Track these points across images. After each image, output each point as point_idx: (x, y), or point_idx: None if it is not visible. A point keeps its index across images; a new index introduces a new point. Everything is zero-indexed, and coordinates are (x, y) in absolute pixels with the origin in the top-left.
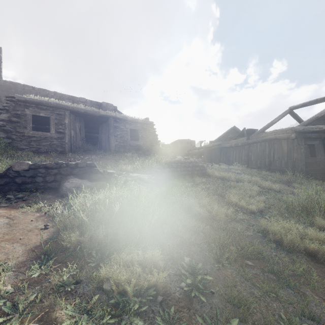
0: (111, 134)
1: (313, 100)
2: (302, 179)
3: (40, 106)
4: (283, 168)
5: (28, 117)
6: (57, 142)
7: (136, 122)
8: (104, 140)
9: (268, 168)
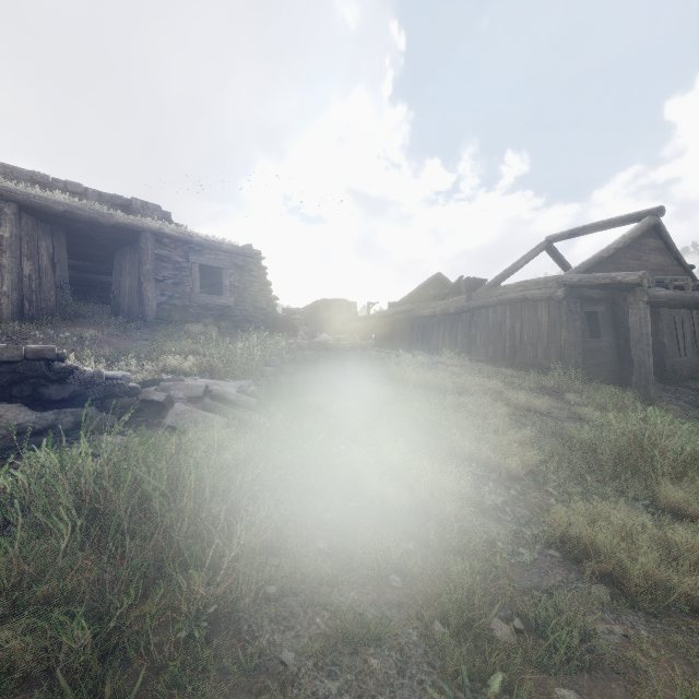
0: (147, 275)
1: (590, 225)
2: (581, 383)
3: None
4: (540, 361)
5: None
6: None
7: (217, 249)
8: (127, 290)
9: (511, 362)
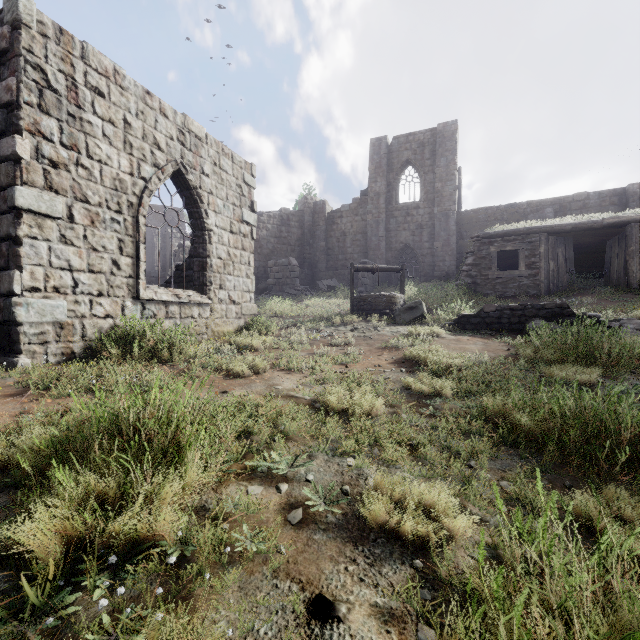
0: (631, 254)
1: None
2: None
3: (506, 238)
4: None
5: (492, 255)
6: (528, 282)
7: None
8: (615, 268)
9: None
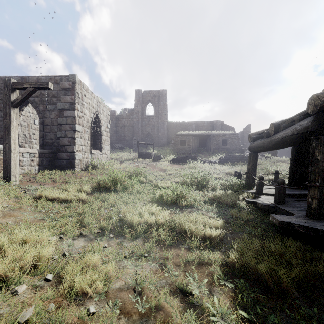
0: (211, 143)
1: None
2: None
3: (182, 136)
4: None
5: (179, 141)
6: (188, 149)
7: (226, 135)
8: (208, 146)
9: None
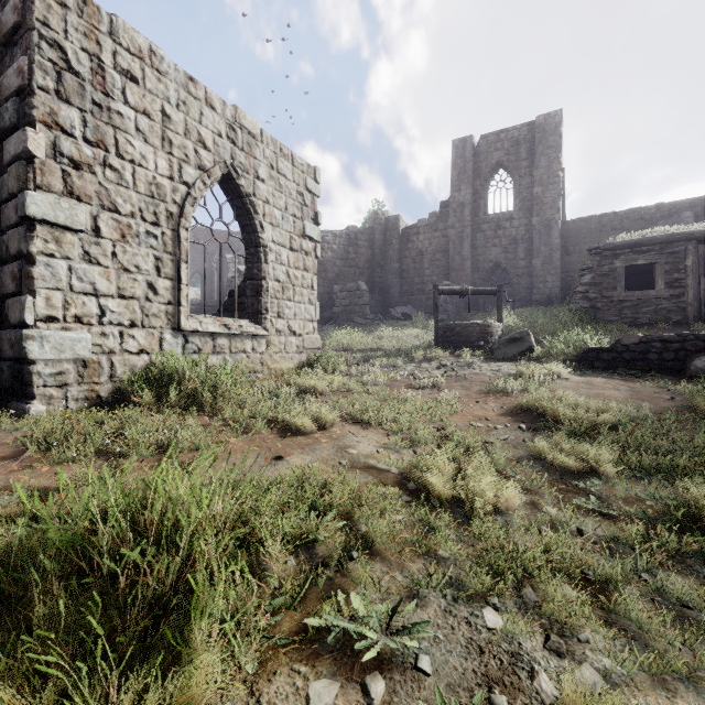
0: None
1: None
2: None
3: (637, 248)
4: None
5: (617, 271)
6: (669, 305)
7: None
8: None
9: None
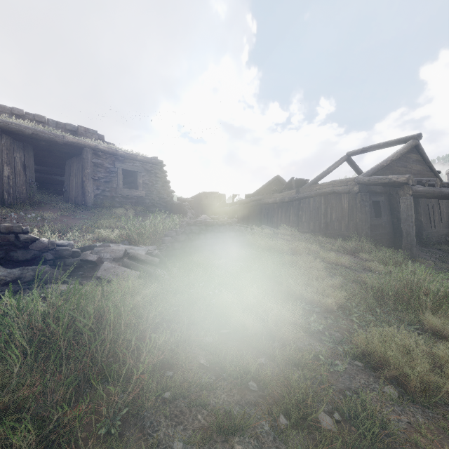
0: (87, 176)
1: (374, 145)
2: (370, 246)
3: None
4: (343, 232)
5: None
6: None
7: (134, 159)
8: (74, 186)
9: (325, 233)
